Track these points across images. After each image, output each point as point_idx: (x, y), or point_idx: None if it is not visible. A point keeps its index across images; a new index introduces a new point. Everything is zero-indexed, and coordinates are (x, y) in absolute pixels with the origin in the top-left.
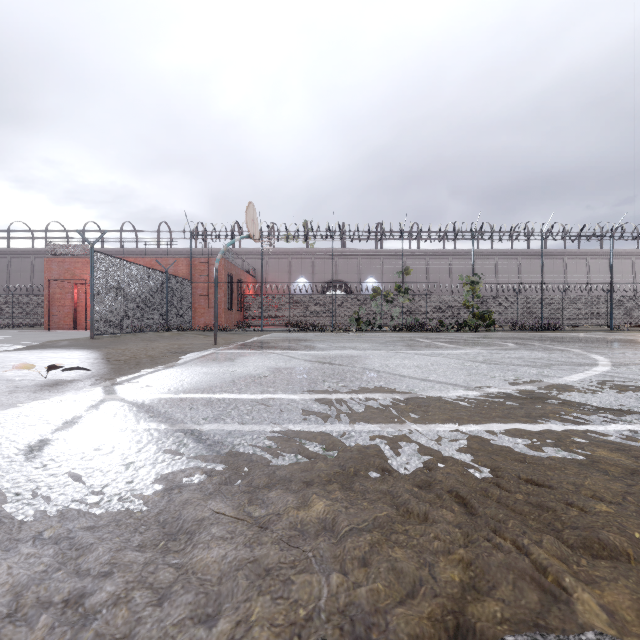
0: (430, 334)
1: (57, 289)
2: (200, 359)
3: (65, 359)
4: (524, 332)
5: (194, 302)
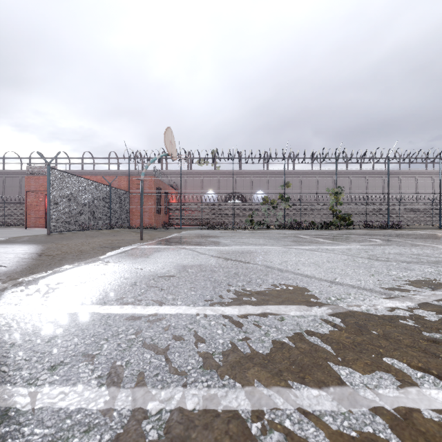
0: (307, 231)
1: (34, 198)
2: (119, 255)
3: (4, 254)
4: (375, 230)
5: (132, 208)
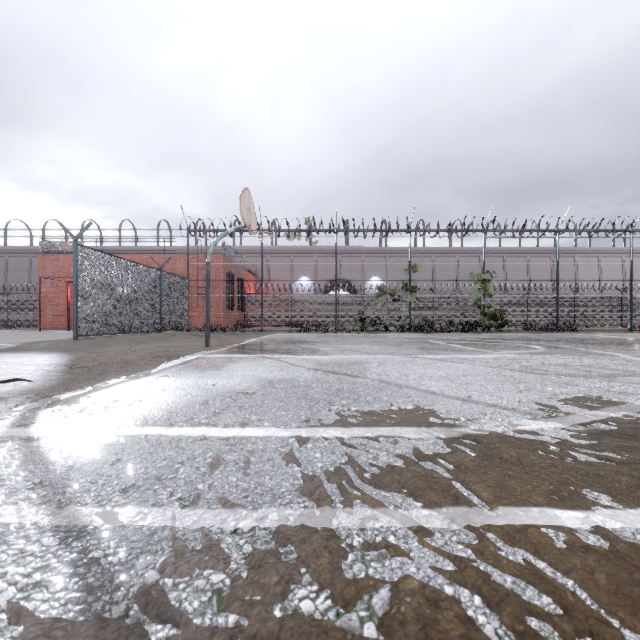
0: (441, 335)
1: (51, 288)
2: (180, 366)
3: (21, 366)
4: (539, 333)
5: (192, 301)
